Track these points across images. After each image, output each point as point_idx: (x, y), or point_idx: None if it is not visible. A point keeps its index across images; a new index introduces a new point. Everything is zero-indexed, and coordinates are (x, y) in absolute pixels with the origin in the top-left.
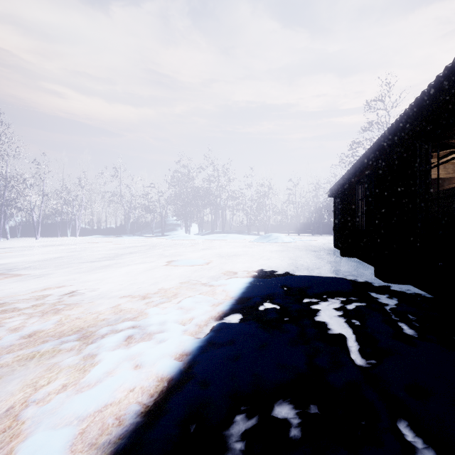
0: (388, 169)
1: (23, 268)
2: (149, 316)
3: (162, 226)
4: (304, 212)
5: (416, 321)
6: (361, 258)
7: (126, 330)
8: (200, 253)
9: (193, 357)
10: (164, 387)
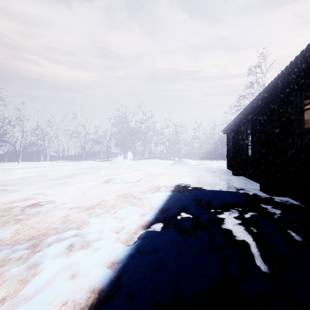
0: (271, 112)
1: (2, 185)
2: (90, 225)
3: (107, 154)
4: (205, 144)
5: (300, 228)
6: (248, 176)
7: (69, 238)
8: (133, 173)
9: (123, 266)
10: (95, 300)
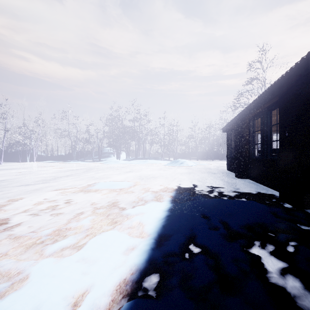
0: (299, 99)
1: None
2: (27, 286)
3: (99, 154)
4: (201, 144)
5: None
6: (255, 180)
7: None
8: (124, 175)
9: None
10: None
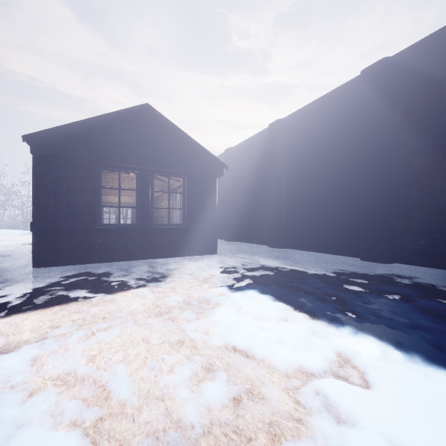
0: None
1: None
2: None
3: None
4: None
5: None
6: None
7: None
8: None
9: None
10: None
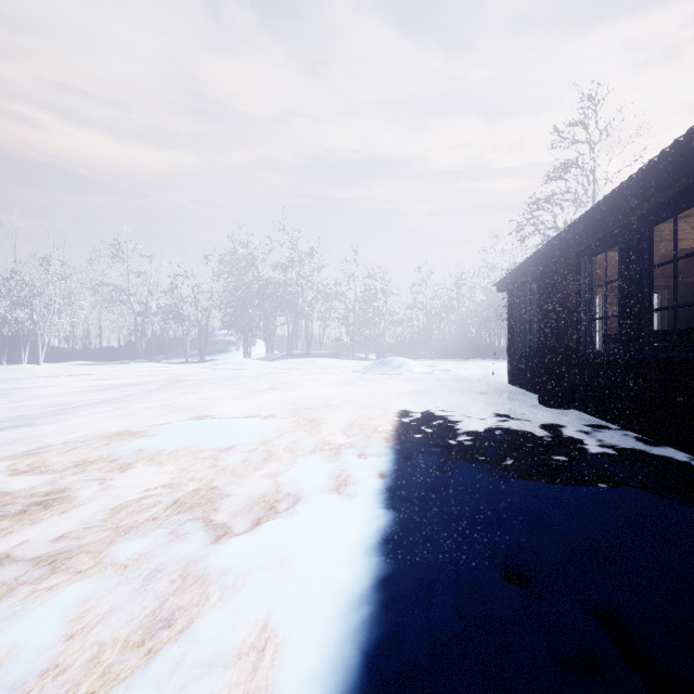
0: None
1: None
2: None
3: (201, 345)
4: (440, 323)
5: None
6: (598, 413)
7: None
8: (253, 400)
9: None
10: None
